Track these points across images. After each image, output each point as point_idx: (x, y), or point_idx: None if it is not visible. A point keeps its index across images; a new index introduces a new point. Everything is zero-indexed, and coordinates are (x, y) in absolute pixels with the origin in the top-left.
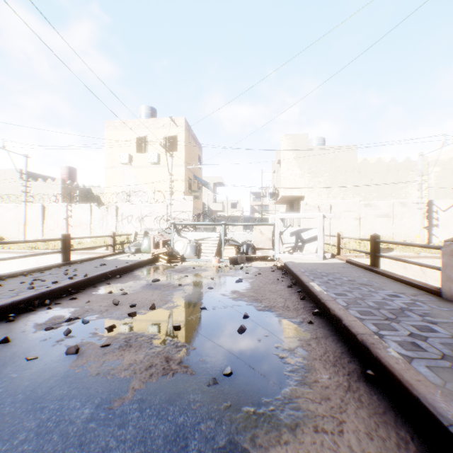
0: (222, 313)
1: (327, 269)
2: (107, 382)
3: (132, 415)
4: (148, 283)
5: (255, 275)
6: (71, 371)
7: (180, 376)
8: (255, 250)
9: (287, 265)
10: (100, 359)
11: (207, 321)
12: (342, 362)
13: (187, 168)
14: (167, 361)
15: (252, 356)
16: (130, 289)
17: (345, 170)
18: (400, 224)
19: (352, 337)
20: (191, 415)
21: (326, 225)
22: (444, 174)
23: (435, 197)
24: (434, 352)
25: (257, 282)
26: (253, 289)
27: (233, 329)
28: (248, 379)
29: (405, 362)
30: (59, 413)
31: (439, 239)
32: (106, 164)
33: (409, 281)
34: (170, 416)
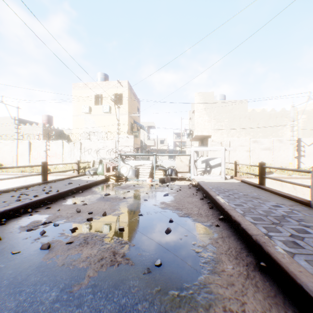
0: (154, 218)
1: (228, 186)
2: (69, 271)
3: (87, 297)
4: (102, 196)
5: (177, 191)
6: (43, 262)
7: (123, 266)
8: (177, 173)
9: (200, 184)
10: (65, 253)
11: (143, 224)
12: (241, 256)
13: (130, 116)
14: (114, 254)
15: (176, 251)
16: (89, 200)
17: (239, 117)
18: (278, 155)
19: (248, 237)
20: (131, 297)
21: (226, 155)
22: (308, 120)
23: (302, 136)
24: (310, 249)
25: (178, 195)
26: (175, 201)
27: (162, 230)
28: (173, 268)
29: (289, 256)
30: (33, 296)
31: (305, 165)
32: (73, 113)
33: (287, 195)
34: (115, 298)
